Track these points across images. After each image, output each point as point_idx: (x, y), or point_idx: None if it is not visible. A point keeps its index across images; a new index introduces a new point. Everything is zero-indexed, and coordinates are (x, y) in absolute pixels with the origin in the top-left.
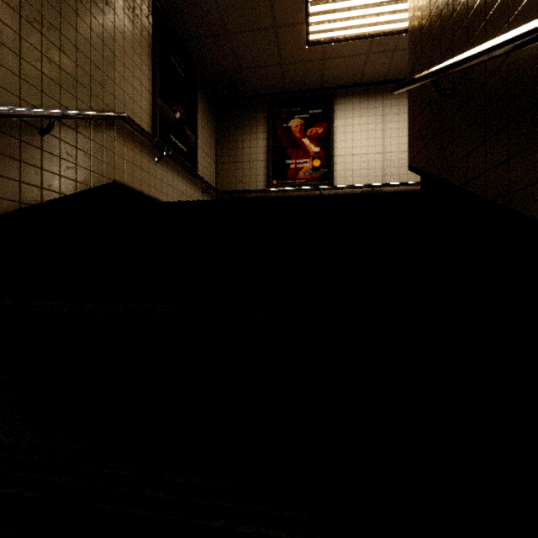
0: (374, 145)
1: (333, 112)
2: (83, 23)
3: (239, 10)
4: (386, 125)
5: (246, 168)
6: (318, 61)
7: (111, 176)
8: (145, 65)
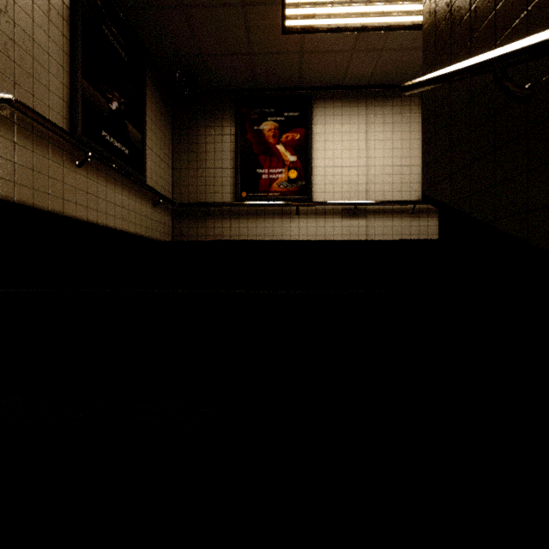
0: (357, 157)
1: (311, 116)
2: None
3: None
4: (370, 135)
5: (210, 176)
6: (295, 55)
7: None
8: (57, 30)
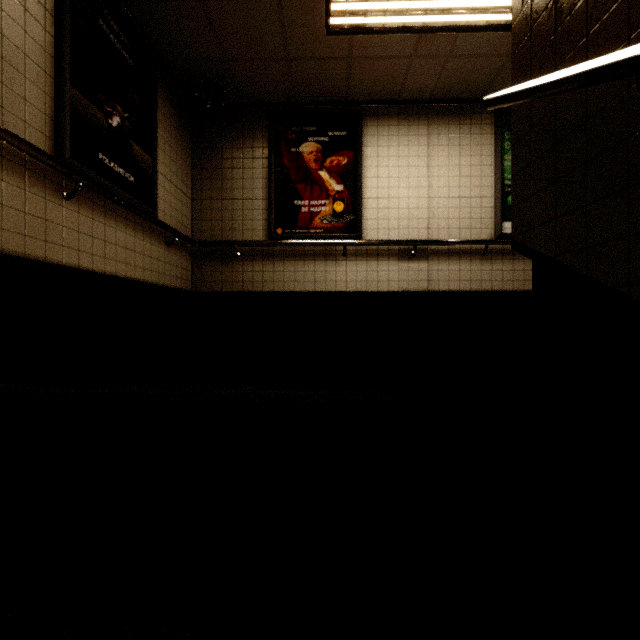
0: (417, 187)
1: (361, 136)
2: None
3: None
4: (432, 160)
5: (238, 209)
6: (342, 61)
7: None
8: (37, 24)
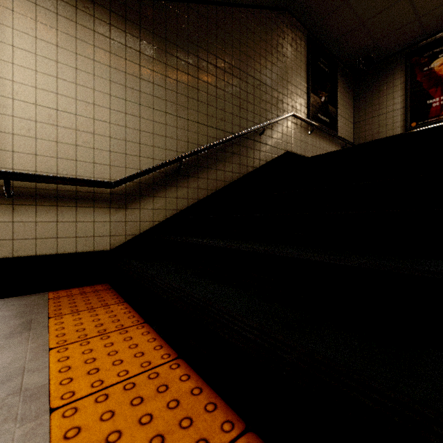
0: None
1: None
2: (274, 74)
3: (372, 2)
4: None
5: (382, 120)
6: None
7: (285, 148)
8: (303, 78)
